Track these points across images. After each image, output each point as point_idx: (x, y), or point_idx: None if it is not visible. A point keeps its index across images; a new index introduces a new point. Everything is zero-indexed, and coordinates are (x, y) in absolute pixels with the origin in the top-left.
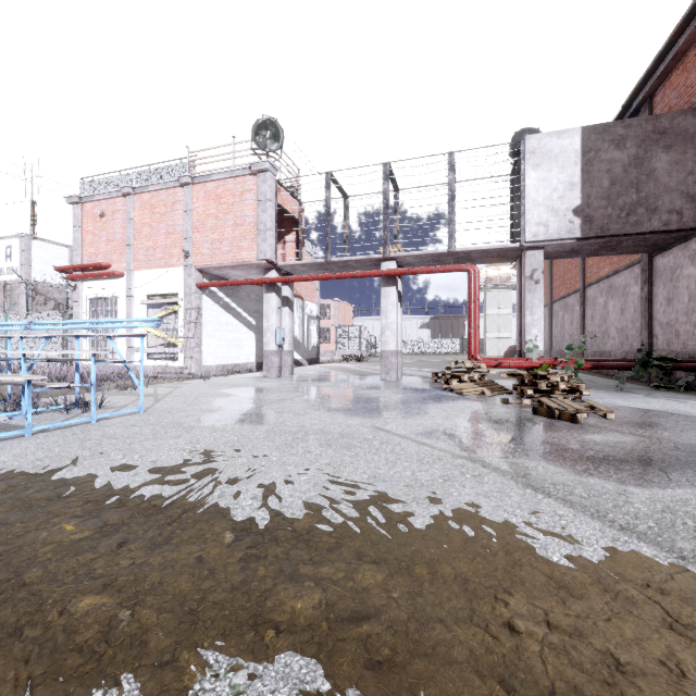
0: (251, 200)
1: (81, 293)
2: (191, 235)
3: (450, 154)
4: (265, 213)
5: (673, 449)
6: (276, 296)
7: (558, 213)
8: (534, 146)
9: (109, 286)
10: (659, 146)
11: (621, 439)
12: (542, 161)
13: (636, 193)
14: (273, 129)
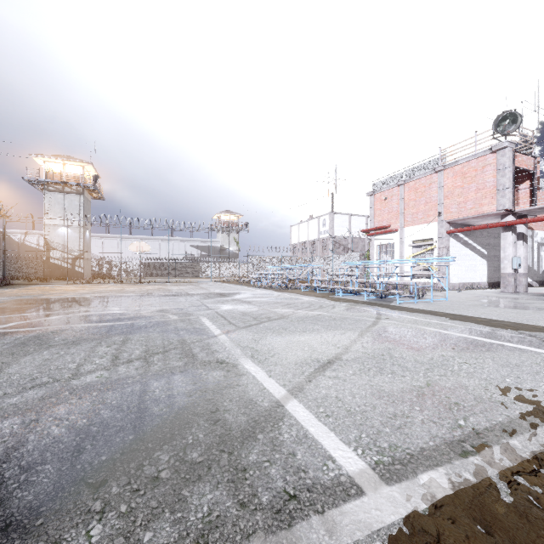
0: (491, 171)
1: (373, 242)
2: (443, 201)
3: None
4: (504, 177)
5: None
6: (512, 233)
7: None
8: None
9: (389, 237)
10: None
11: None
12: None
13: None
14: (511, 117)
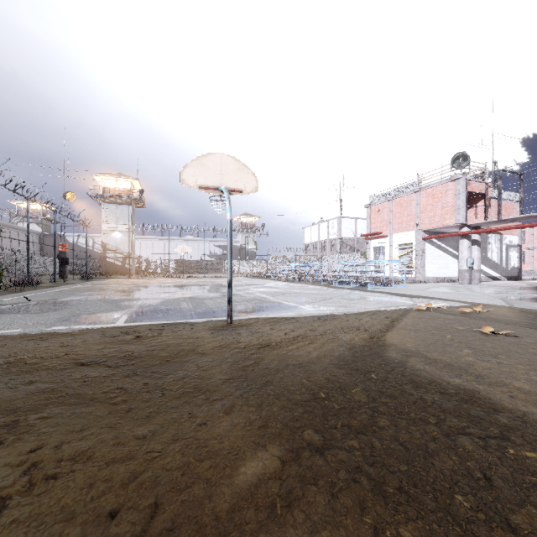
0: (451, 194)
1: (369, 245)
2: (419, 215)
3: None
4: (459, 200)
5: None
6: (467, 240)
7: None
8: None
9: (381, 241)
10: None
11: None
12: None
13: None
14: (463, 156)
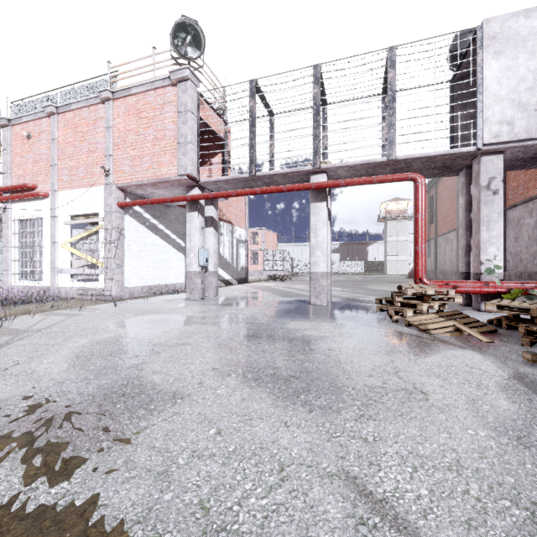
0: (171, 112)
1: (10, 214)
2: (112, 152)
3: (391, 49)
4: (186, 125)
5: None
6: (199, 215)
7: (526, 108)
8: (495, 30)
9: (35, 207)
10: None
11: None
12: (505, 47)
13: None
14: (194, 35)
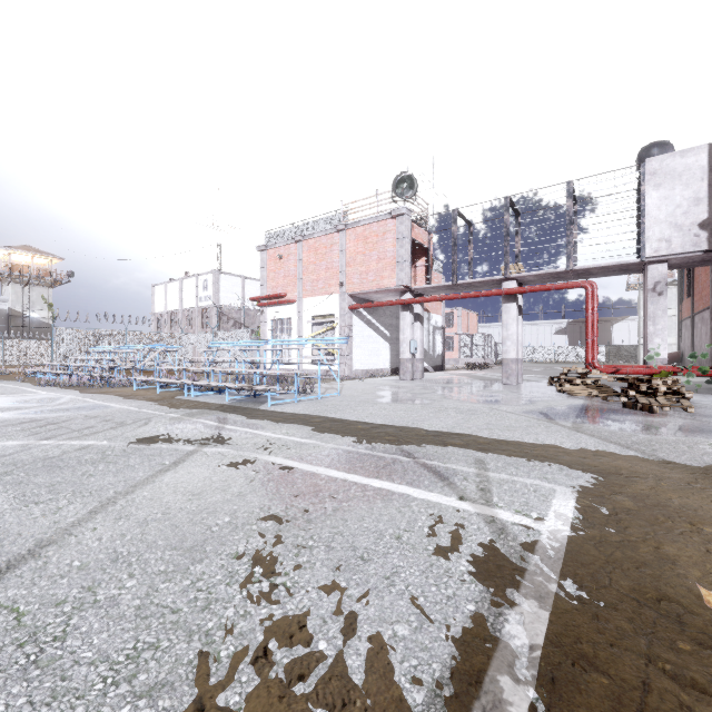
0: (391, 239)
1: (266, 316)
2: (345, 269)
3: (568, 184)
4: (403, 248)
5: (709, 426)
6: (410, 314)
7: (682, 228)
8: (655, 167)
9: (285, 310)
10: None
11: (676, 421)
12: (663, 181)
13: None
14: (409, 180)
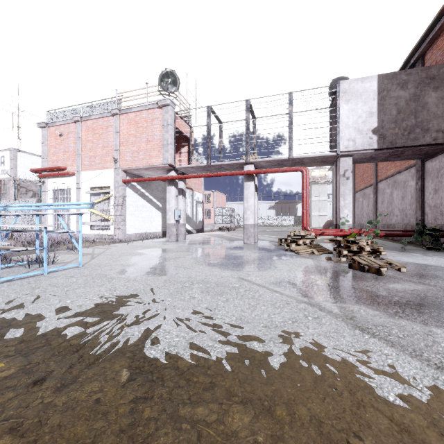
0: (158, 125)
1: (47, 186)
2: (119, 148)
3: (290, 94)
4: (167, 133)
5: None
6: (175, 188)
7: (362, 132)
8: (346, 88)
9: (65, 181)
10: (430, 87)
11: (415, 288)
12: (351, 98)
13: (415, 118)
14: (172, 78)
